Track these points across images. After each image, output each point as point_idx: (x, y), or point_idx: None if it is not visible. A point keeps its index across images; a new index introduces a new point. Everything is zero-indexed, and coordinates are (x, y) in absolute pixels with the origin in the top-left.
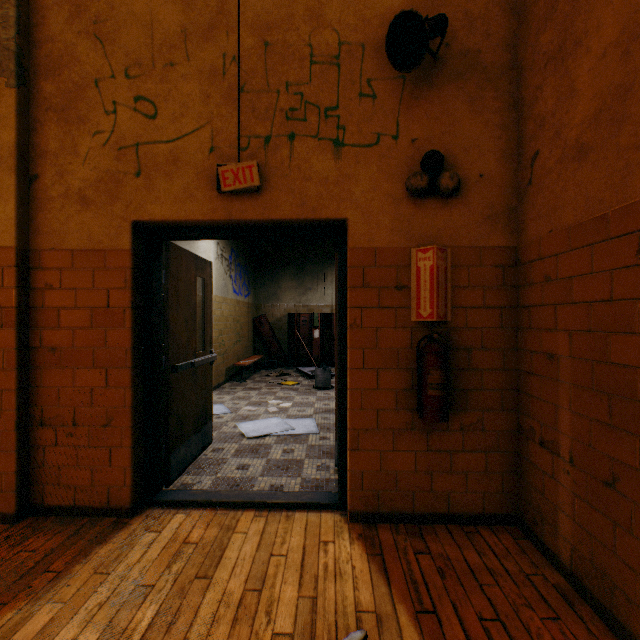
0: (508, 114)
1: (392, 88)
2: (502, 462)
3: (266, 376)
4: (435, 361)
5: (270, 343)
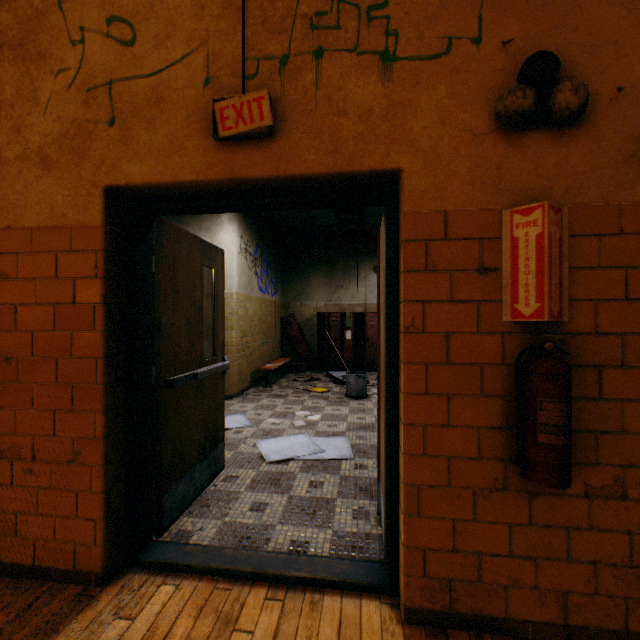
0: None
1: None
2: None
3: (294, 381)
4: (551, 388)
5: (299, 345)
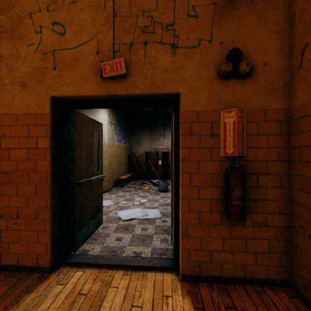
0: (283, 24)
1: (208, 10)
2: (279, 246)
3: (134, 184)
4: (237, 182)
5: (136, 167)
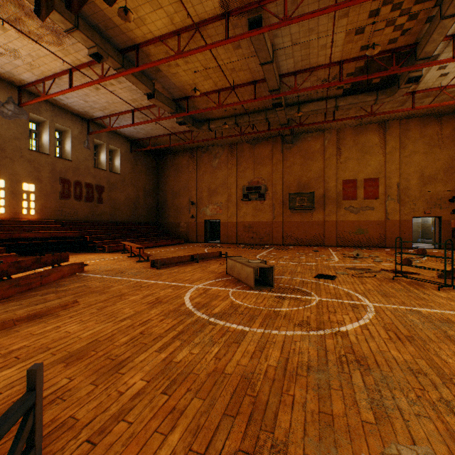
0: None
1: (447, 202)
2: None
3: None
4: (454, 231)
5: None
